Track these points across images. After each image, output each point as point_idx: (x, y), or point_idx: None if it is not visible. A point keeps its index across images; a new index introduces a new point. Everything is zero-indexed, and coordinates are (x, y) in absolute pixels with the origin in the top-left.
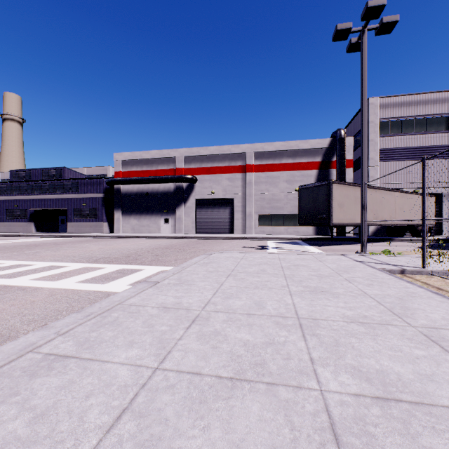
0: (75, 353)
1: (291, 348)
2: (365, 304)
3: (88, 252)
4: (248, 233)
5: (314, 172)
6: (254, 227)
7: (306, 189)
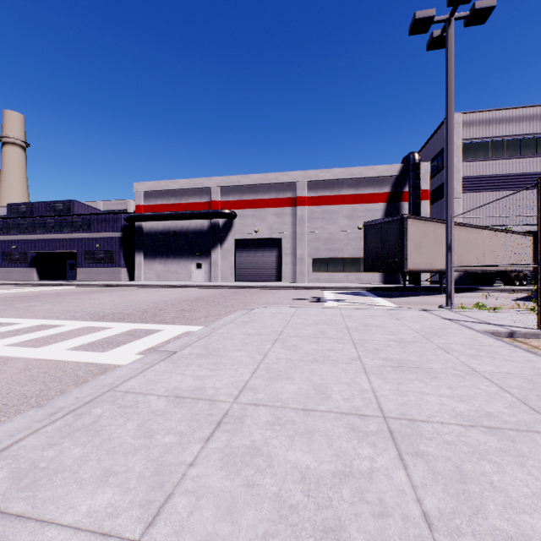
0: None
1: (384, 486)
2: (481, 391)
3: (96, 306)
4: (300, 281)
5: (381, 206)
6: (307, 274)
7: (373, 225)
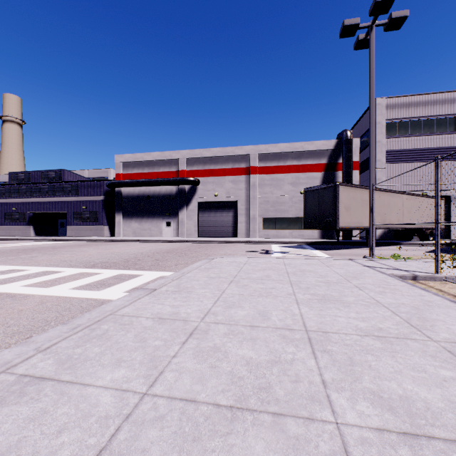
0: (53, 375)
1: (300, 367)
2: (378, 315)
3: (86, 257)
4: (252, 236)
5: (320, 175)
6: (258, 231)
7: (311, 191)
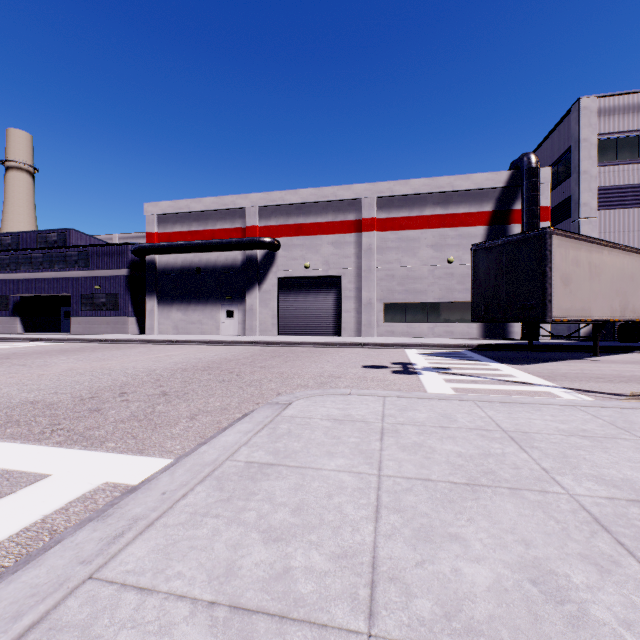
0: None
1: None
2: None
3: (19, 383)
4: (366, 334)
5: (481, 231)
6: (376, 325)
7: (488, 249)
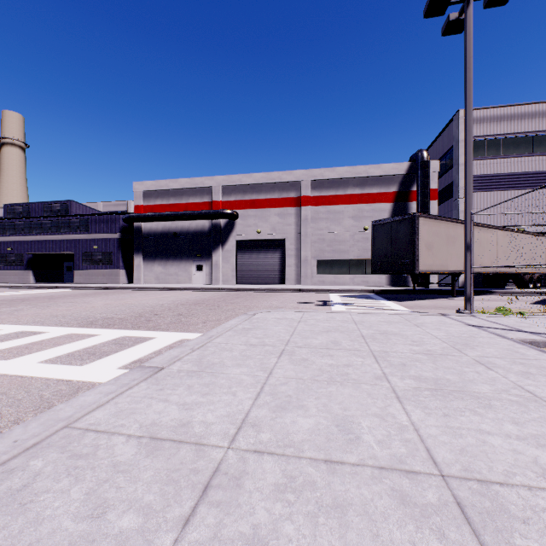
0: None
1: None
2: None
3: (87, 310)
4: (304, 283)
5: (388, 206)
6: (311, 276)
7: (381, 225)
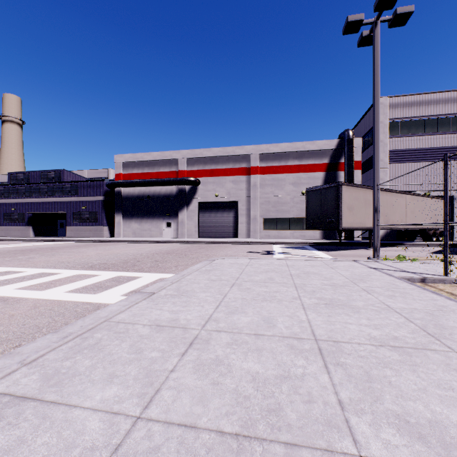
0: (37, 393)
1: (312, 384)
2: (391, 321)
3: (85, 258)
4: (253, 237)
5: (321, 175)
6: (259, 231)
7: (313, 191)
